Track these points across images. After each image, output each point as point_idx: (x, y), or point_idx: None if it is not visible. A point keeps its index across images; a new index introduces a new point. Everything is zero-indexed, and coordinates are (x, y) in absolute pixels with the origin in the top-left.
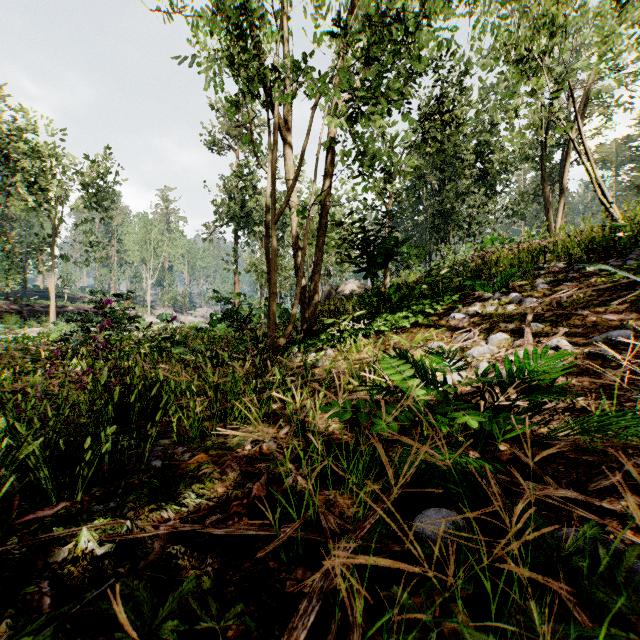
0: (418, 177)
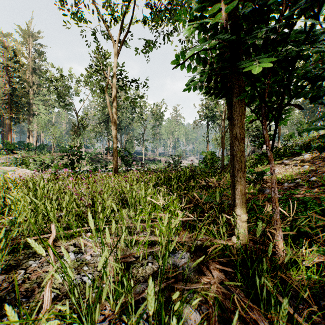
0: None
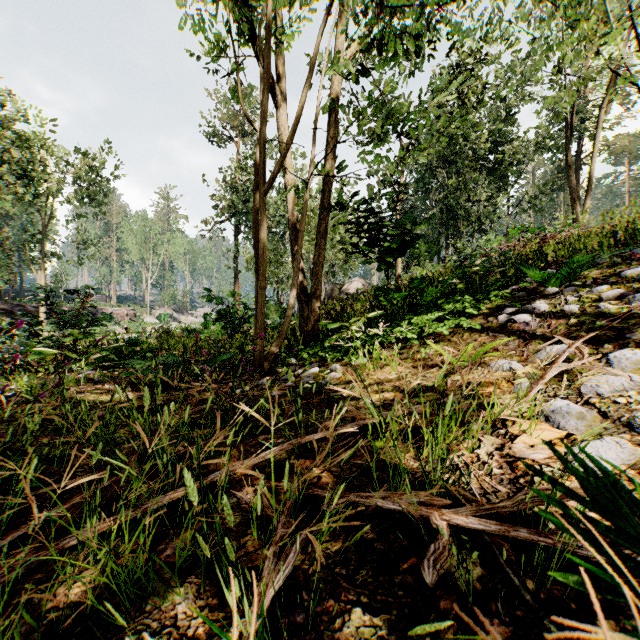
0: (426, 170)
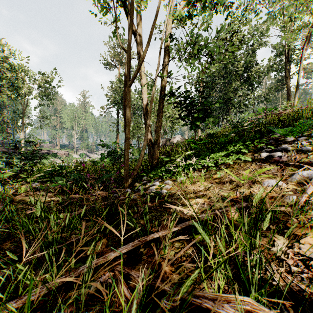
0: (212, 81)
